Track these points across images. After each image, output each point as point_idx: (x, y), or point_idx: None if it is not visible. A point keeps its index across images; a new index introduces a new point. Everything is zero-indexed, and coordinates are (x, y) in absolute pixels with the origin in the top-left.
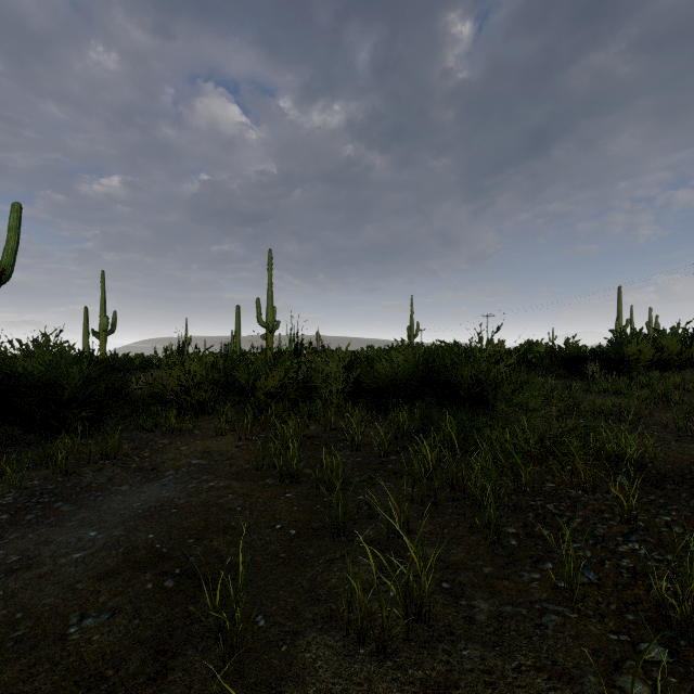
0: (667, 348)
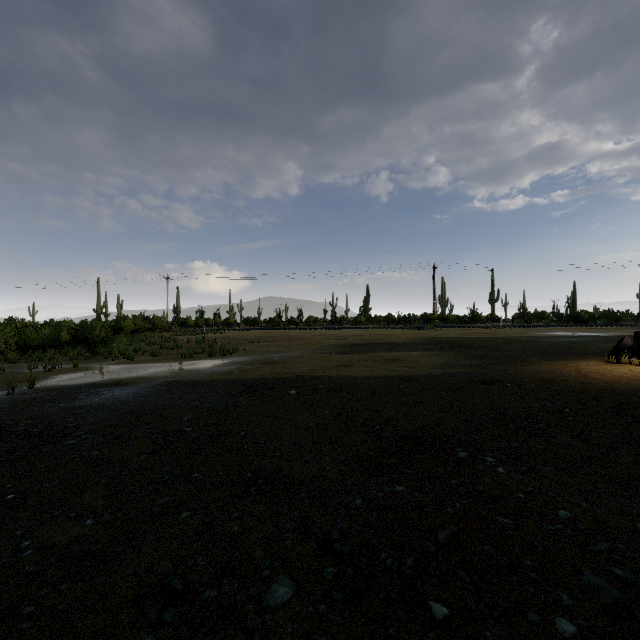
0: (138, 324)
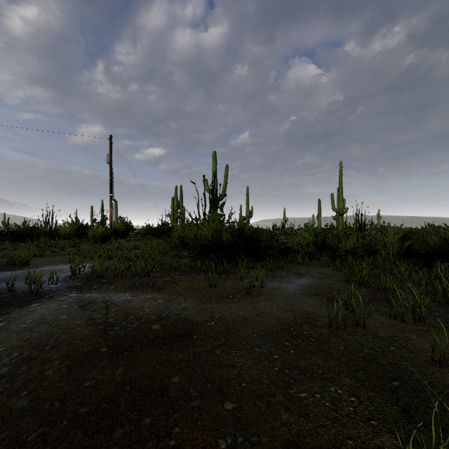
0: None
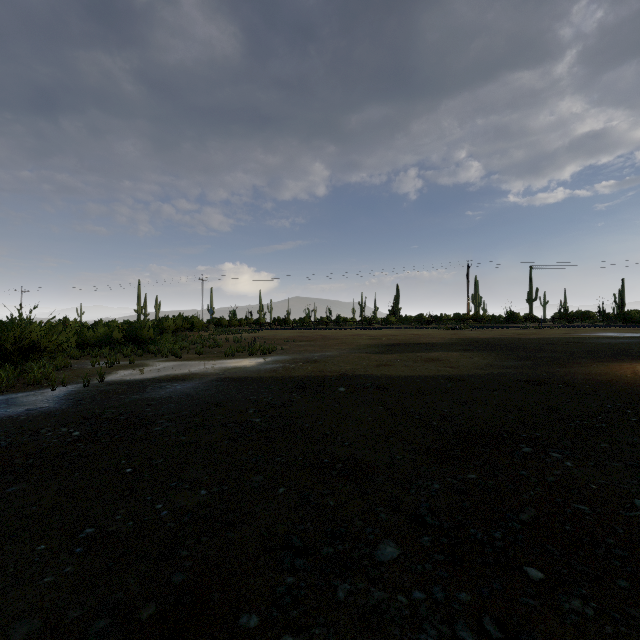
0: (179, 324)
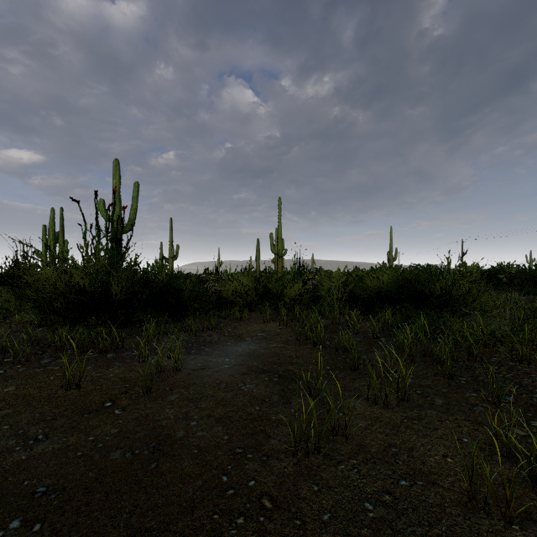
0: None
